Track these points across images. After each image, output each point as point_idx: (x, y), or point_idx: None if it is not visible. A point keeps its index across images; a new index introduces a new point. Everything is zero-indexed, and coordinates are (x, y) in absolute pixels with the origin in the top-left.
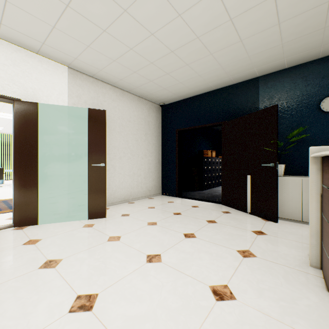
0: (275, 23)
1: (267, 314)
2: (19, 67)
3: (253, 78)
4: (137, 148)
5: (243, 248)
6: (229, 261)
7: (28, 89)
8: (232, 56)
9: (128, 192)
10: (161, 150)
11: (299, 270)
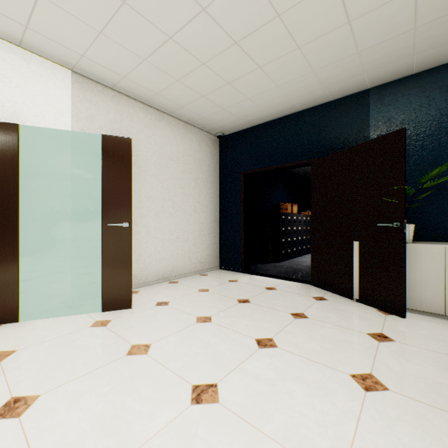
0: None
1: None
2: None
3: (360, 91)
4: (183, 199)
5: (361, 370)
6: (342, 401)
7: (4, 102)
8: (332, 52)
9: (169, 265)
10: (218, 203)
11: None
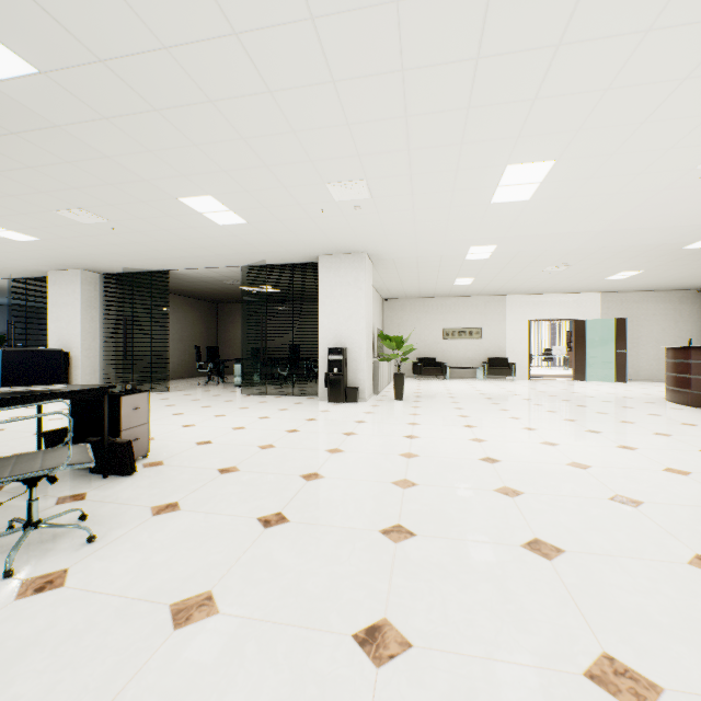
0: None
1: None
2: (576, 303)
3: None
4: (663, 336)
5: None
6: None
7: (579, 312)
8: None
9: (652, 373)
10: (700, 336)
11: None
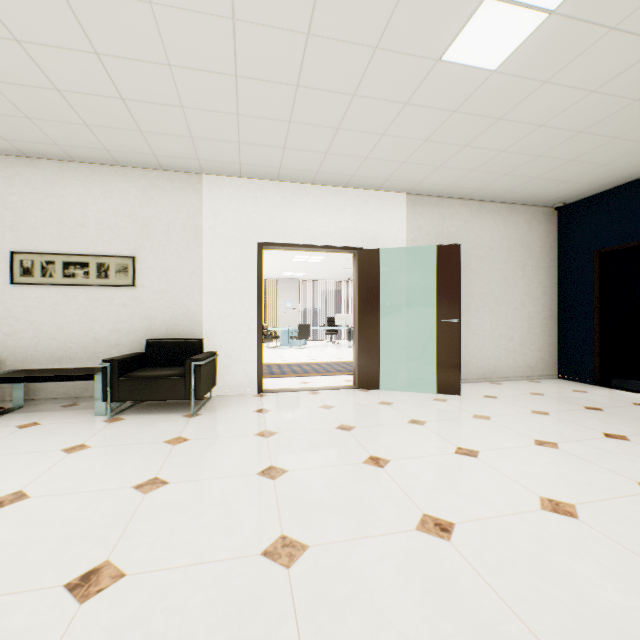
0: None
1: None
2: (361, 212)
3: None
4: (506, 292)
5: None
6: None
7: (368, 234)
8: None
9: (490, 365)
10: (556, 294)
11: None
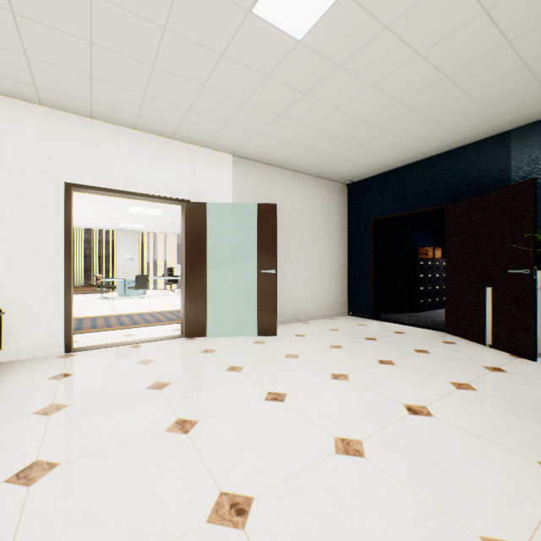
0: (519, 66)
1: (466, 430)
2: (189, 165)
3: (500, 133)
4: (313, 248)
5: (461, 381)
6: (435, 390)
7: (196, 188)
8: (456, 113)
9: (301, 308)
10: (347, 250)
11: (536, 408)
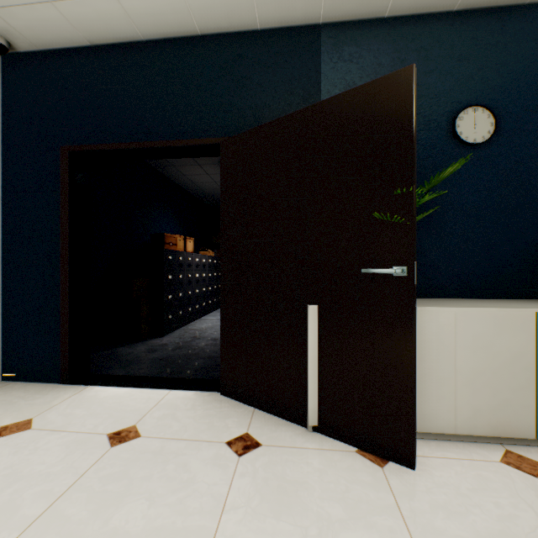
0: None
1: None
2: None
3: (307, 25)
4: None
5: None
6: None
7: None
8: None
9: None
10: None
11: None
